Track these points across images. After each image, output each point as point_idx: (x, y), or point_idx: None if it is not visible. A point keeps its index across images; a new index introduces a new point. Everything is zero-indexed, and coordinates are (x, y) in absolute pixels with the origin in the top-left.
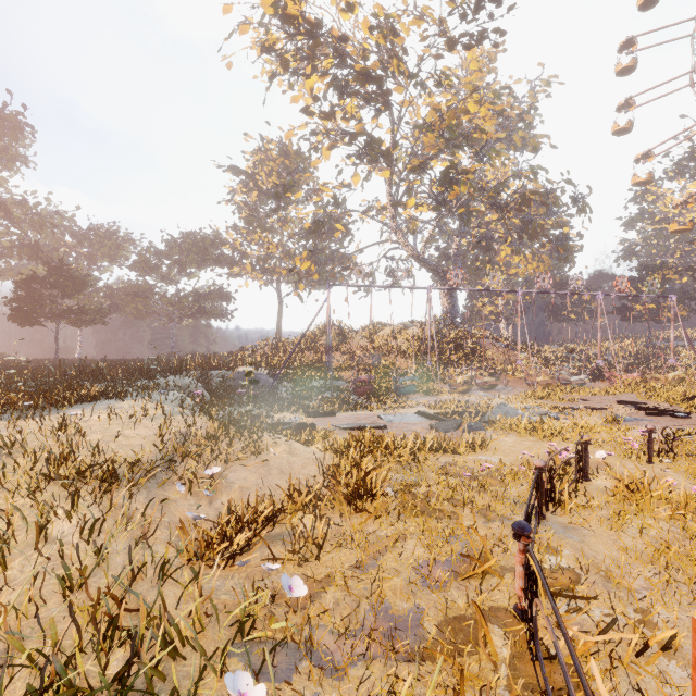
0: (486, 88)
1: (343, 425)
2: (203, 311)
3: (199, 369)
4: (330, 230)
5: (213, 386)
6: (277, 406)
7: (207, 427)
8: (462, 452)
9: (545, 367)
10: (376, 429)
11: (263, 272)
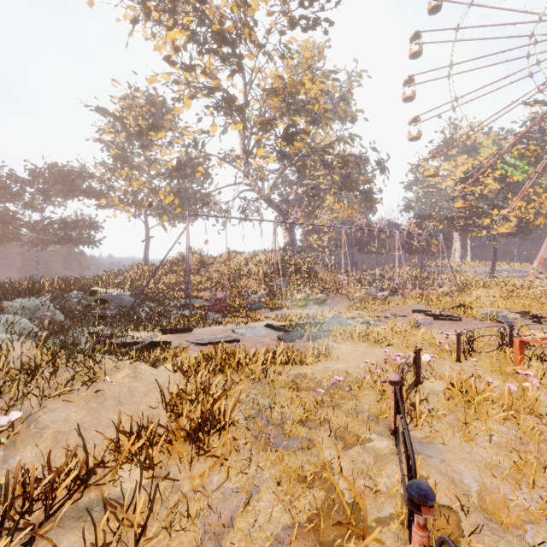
0: (318, 69)
1: (198, 341)
2: (70, 238)
3: (55, 291)
4: (192, 172)
5: (71, 307)
6: (134, 324)
7: (21, 357)
8: (309, 362)
9: (359, 286)
10: (230, 342)
11: (131, 205)
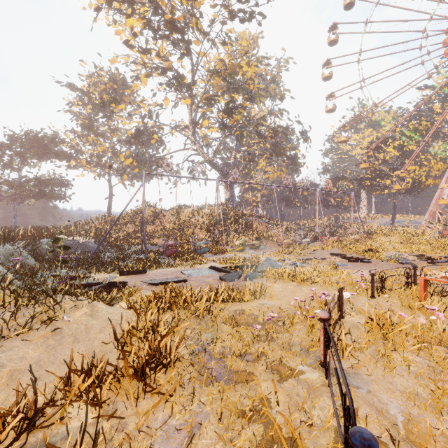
0: (253, 55)
1: (151, 281)
2: (44, 193)
3: (28, 238)
4: (148, 140)
5: (42, 252)
6: (96, 267)
7: None
8: (246, 299)
9: (287, 234)
10: (178, 282)
11: (96, 166)
